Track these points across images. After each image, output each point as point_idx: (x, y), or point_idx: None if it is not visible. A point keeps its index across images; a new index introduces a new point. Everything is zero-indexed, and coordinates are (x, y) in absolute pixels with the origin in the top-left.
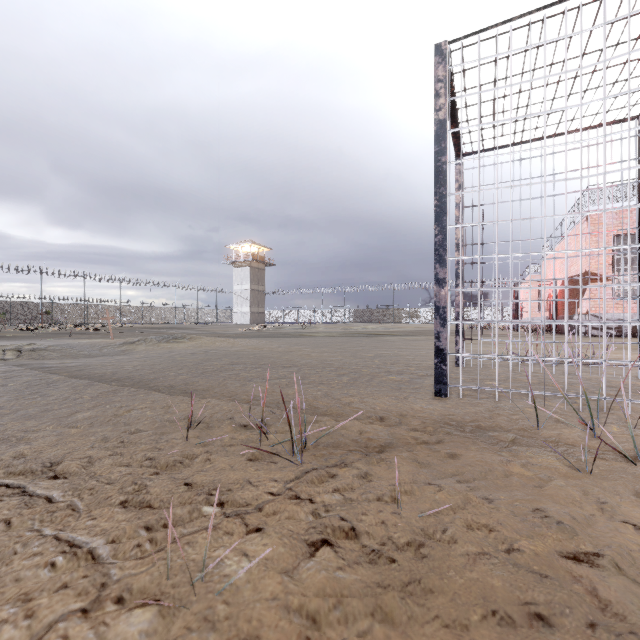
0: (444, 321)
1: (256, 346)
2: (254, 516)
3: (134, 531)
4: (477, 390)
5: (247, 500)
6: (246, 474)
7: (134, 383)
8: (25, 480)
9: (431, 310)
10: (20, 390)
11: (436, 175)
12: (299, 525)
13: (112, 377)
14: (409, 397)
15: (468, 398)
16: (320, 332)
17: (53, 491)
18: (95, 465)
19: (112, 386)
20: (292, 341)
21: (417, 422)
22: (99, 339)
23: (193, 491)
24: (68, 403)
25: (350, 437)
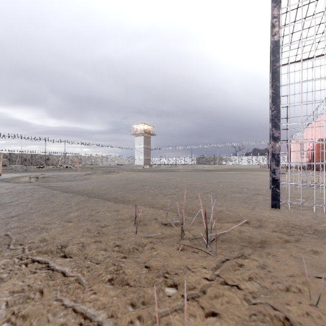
0: (278, 162)
1: (151, 176)
2: (204, 300)
3: (124, 307)
4: (295, 204)
5: (192, 284)
6: (183, 261)
7: (95, 196)
8: (48, 258)
9: (238, 157)
10: (39, 199)
11: (272, 74)
12: (241, 311)
13: (83, 192)
14: (255, 208)
15: (293, 209)
16: (181, 169)
17: (65, 267)
18: (86, 249)
19: (84, 197)
20: (169, 174)
21: (273, 225)
22: (73, 172)
23: (153, 274)
24: (64, 207)
25: (235, 235)
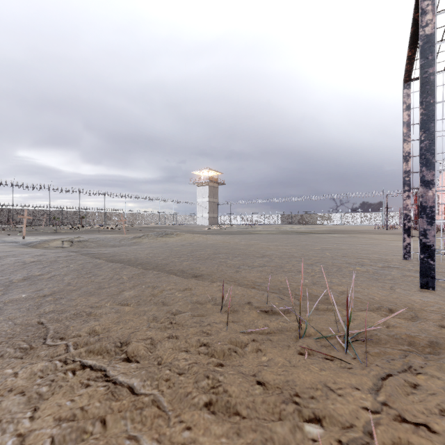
0: (432, 219)
1: (223, 240)
2: None
3: None
4: None
5: (346, 418)
6: (317, 376)
7: (153, 267)
8: (103, 361)
9: (340, 215)
10: (78, 270)
11: (422, 86)
12: None
13: (136, 262)
14: (395, 288)
15: None
16: (262, 231)
17: (132, 379)
18: (158, 348)
19: (139, 269)
20: (247, 237)
21: (437, 317)
22: (116, 234)
23: (274, 396)
24: (114, 282)
25: (382, 331)
